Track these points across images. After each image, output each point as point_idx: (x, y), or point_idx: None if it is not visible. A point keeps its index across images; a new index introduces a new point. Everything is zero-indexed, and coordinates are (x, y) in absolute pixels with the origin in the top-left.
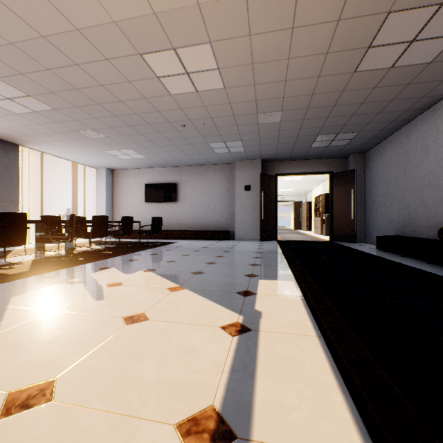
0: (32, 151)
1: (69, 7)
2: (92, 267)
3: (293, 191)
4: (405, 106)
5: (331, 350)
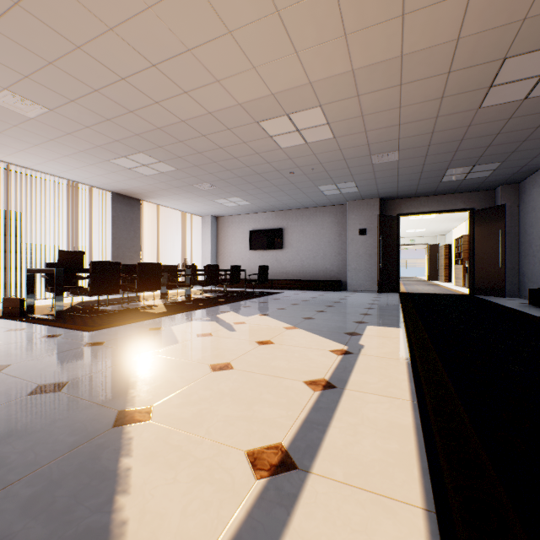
0: (150, 205)
1: (207, 100)
2: (214, 311)
3: (426, 231)
4: None
5: (412, 366)
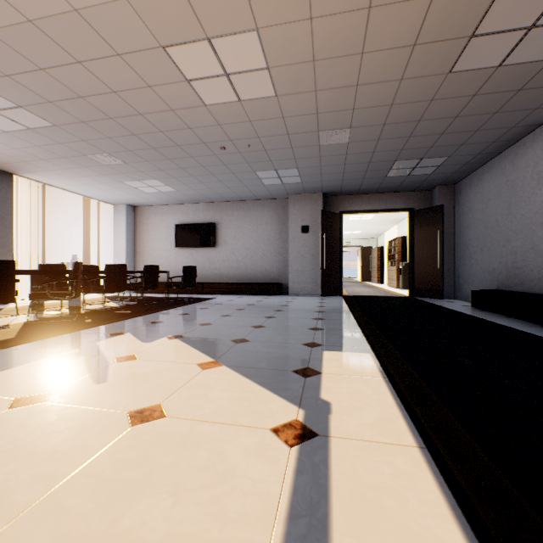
0: (31, 183)
1: None
2: (100, 332)
3: (361, 234)
4: (512, 121)
5: (445, 475)
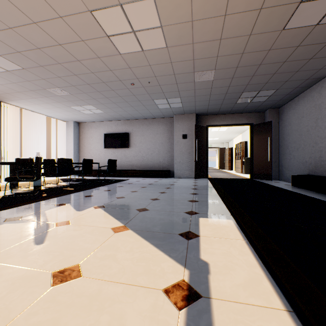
0: (13, 107)
1: None
2: (50, 203)
3: (219, 140)
4: (320, 64)
5: None
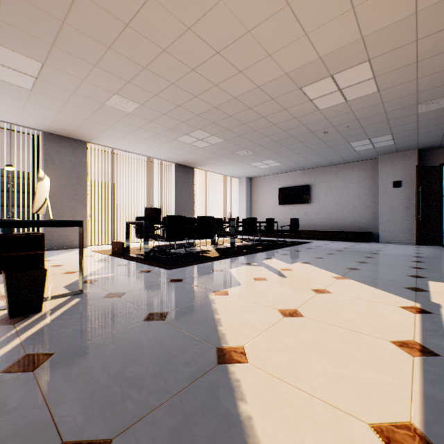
0: (200, 171)
1: (257, 75)
2: (258, 257)
3: None
4: None
5: None
